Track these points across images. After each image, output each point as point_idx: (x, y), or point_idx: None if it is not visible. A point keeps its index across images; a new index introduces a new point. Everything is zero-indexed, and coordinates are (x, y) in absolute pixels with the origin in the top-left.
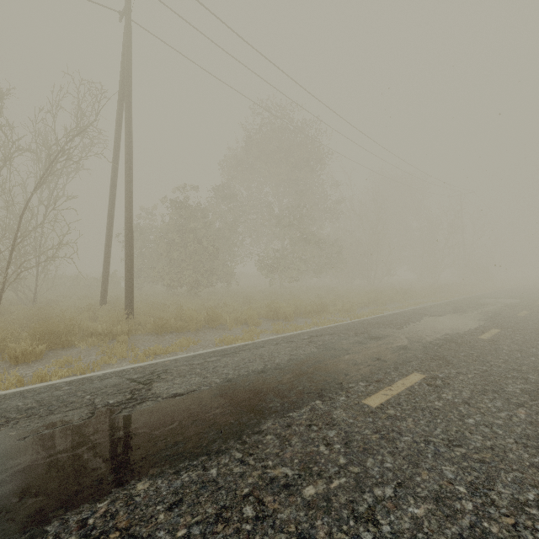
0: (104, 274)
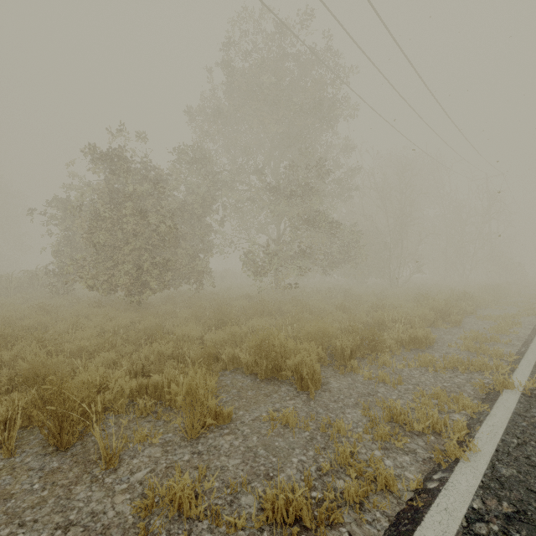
0: None
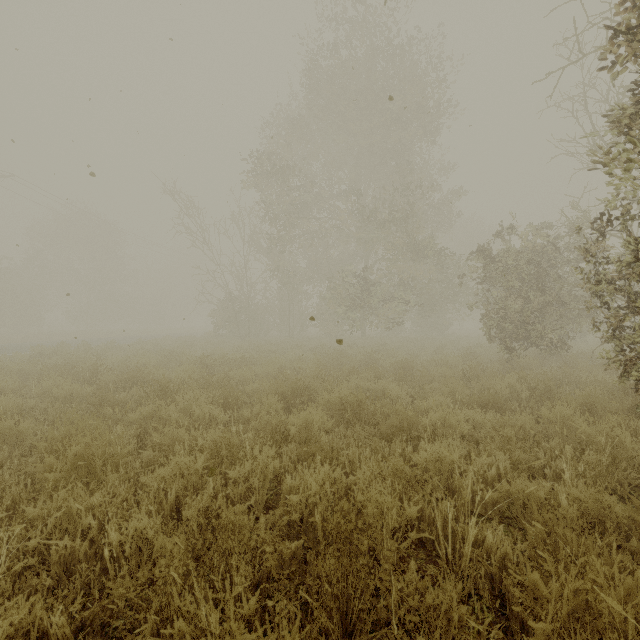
0: None
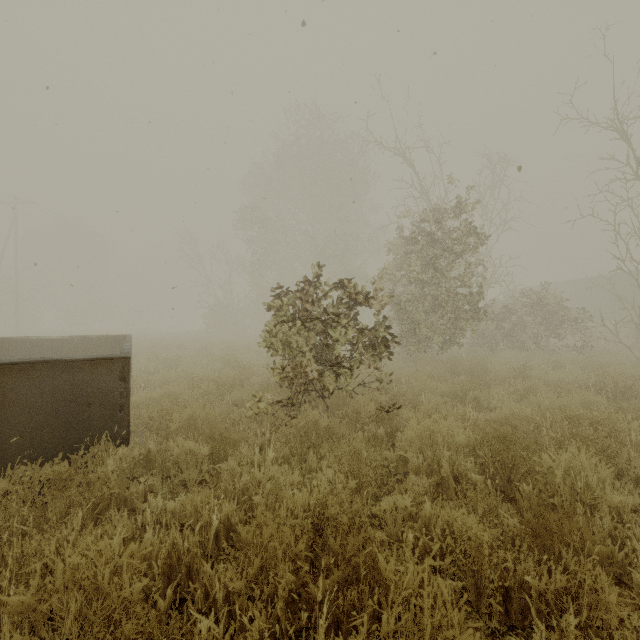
0: None
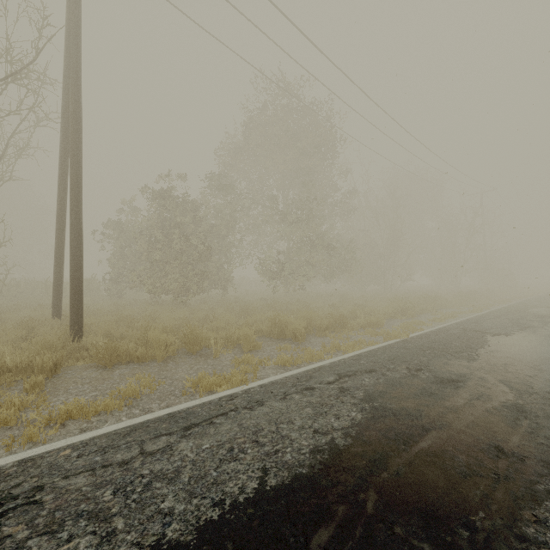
0: (55, 277)
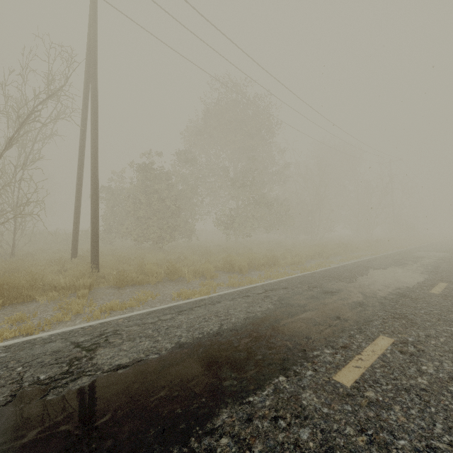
0: (74, 230)
